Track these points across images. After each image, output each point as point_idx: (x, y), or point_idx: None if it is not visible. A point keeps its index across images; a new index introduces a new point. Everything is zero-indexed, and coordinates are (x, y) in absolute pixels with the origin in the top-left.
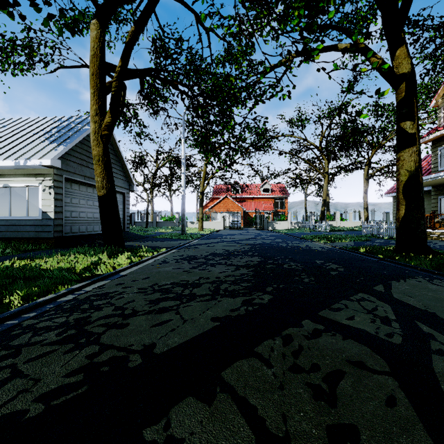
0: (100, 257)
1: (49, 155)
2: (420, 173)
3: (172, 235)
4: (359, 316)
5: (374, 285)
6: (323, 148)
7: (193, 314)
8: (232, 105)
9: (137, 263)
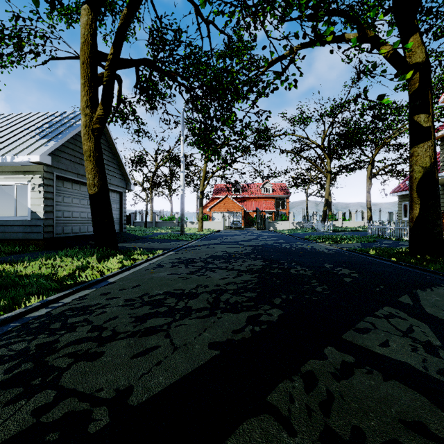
0: (89, 260)
1: (38, 150)
2: (436, 169)
3: (170, 236)
4: (395, 341)
5: (398, 295)
6: (326, 147)
7: (186, 338)
8: (232, 98)
9: (129, 268)
